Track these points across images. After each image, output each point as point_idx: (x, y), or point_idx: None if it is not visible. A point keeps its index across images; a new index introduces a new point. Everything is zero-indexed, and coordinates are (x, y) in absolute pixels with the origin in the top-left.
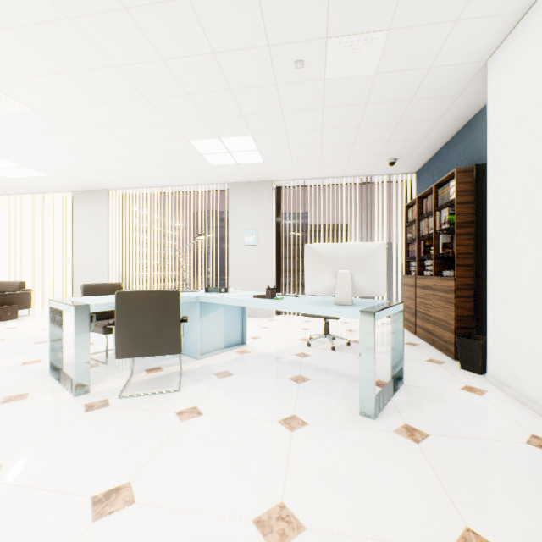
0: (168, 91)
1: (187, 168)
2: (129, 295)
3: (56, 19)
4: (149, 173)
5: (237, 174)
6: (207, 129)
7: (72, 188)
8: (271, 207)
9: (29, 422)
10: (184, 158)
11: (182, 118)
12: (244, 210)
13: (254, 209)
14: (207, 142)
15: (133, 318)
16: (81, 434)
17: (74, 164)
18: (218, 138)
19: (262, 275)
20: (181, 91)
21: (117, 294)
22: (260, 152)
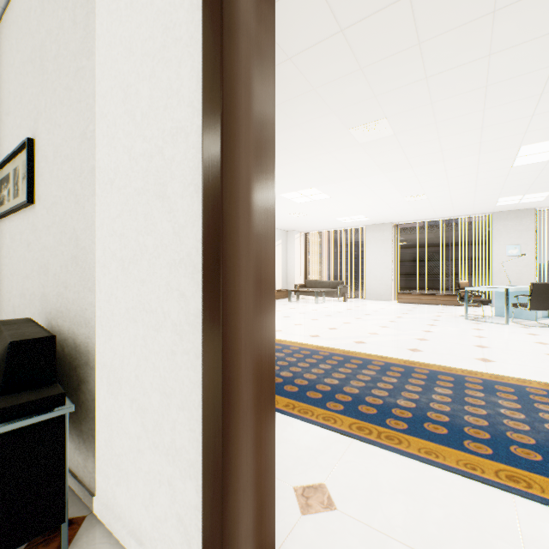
0: (520, 184)
1: (472, 209)
2: (537, 284)
3: (500, 176)
4: (439, 213)
5: (508, 207)
6: (521, 193)
7: (368, 224)
8: (533, 228)
9: (507, 328)
10: (479, 205)
11: (511, 191)
12: (506, 231)
13: (516, 230)
14: (511, 197)
15: (538, 294)
16: (542, 331)
17: (397, 214)
18: (523, 195)
19: (523, 277)
20: (529, 184)
21: (532, 283)
22: (546, 197)
